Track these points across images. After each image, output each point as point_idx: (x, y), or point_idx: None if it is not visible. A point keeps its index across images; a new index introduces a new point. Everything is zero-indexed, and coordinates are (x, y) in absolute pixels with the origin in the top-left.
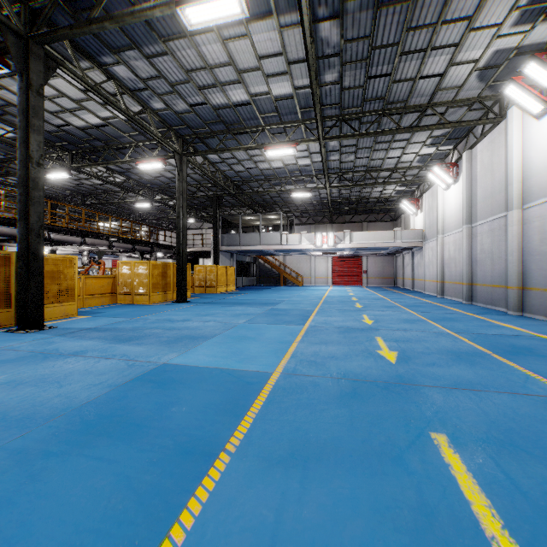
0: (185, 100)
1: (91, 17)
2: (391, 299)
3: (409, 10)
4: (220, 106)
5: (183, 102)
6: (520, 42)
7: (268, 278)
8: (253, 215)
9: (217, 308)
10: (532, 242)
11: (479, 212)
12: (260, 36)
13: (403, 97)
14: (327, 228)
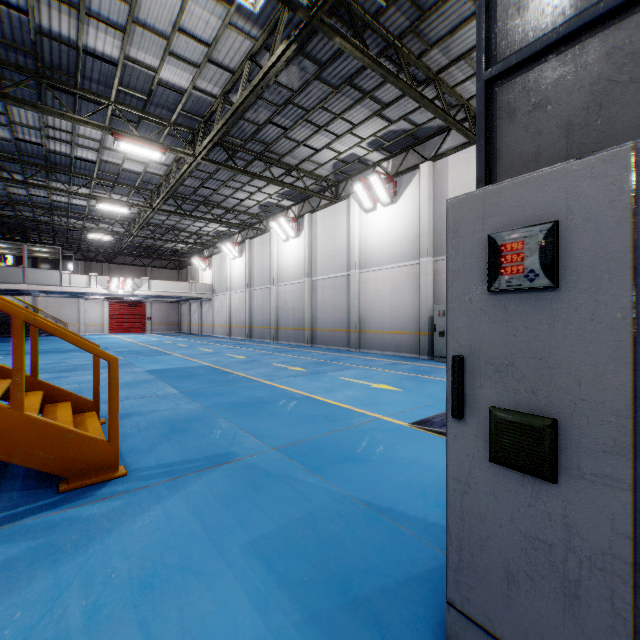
0: (15, 134)
1: (6, 90)
2: (198, 340)
3: (236, 175)
4: (56, 151)
5: (9, 133)
6: (278, 203)
7: (5, 326)
8: (10, 243)
9: (51, 355)
10: (282, 304)
11: (256, 281)
12: None
13: (218, 201)
14: (103, 268)
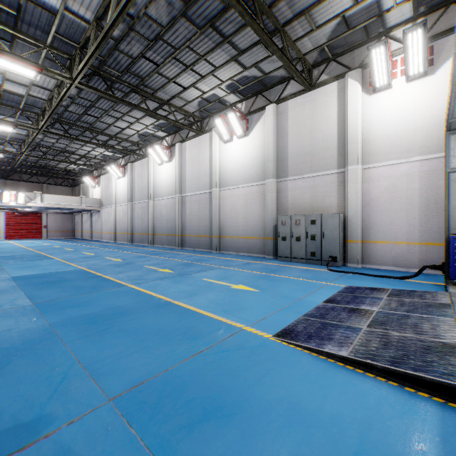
0: None
1: None
2: (86, 245)
3: (115, 105)
4: None
5: None
6: (154, 133)
7: None
8: None
9: None
10: (157, 215)
11: (136, 197)
12: None
13: (102, 128)
14: (0, 183)
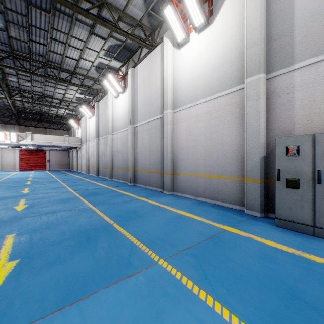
0: None
1: None
2: (58, 177)
3: (50, 18)
4: None
5: None
6: (108, 63)
7: None
8: None
9: None
10: (115, 149)
11: (101, 133)
12: None
13: (58, 62)
14: (15, 128)
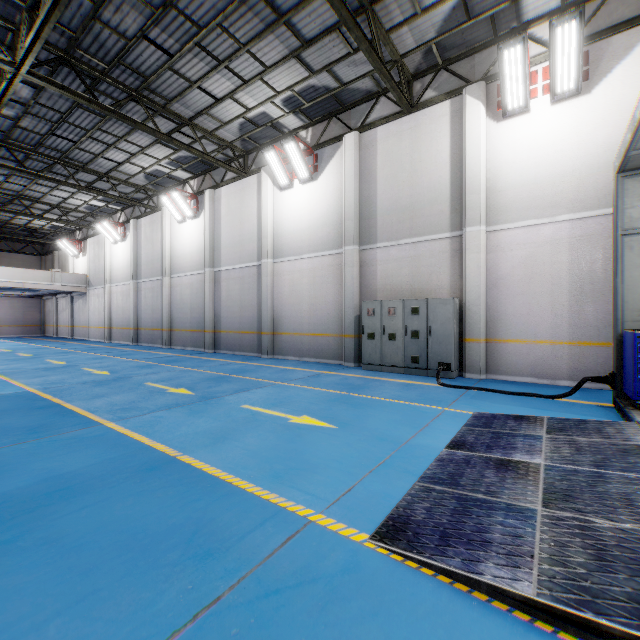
0: None
1: None
2: (59, 347)
3: (103, 121)
4: None
5: None
6: (170, 172)
7: None
8: None
9: None
10: (177, 300)
11: (144, 272)
12: None
13: (84, 160)
14: None
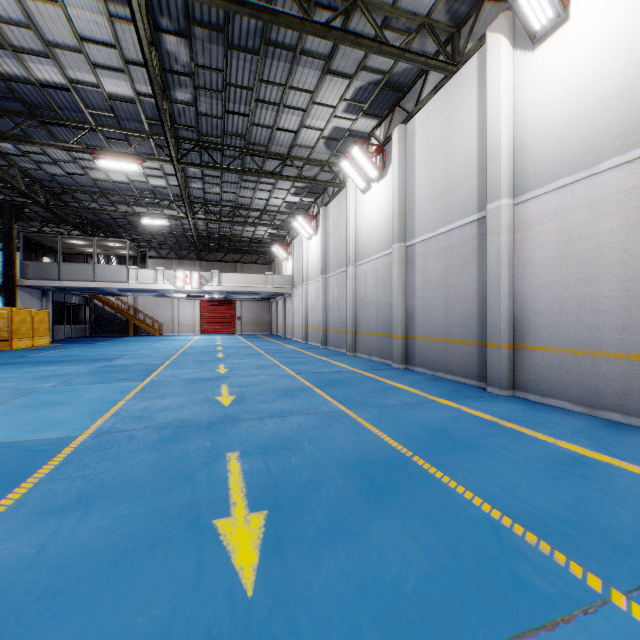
0: None
1: None
2: (259, 347)
3: (259, 63)
4: (14, 77)
5: None
6: (351, 126)
7: (111, 326)
8: (82, 239)
9: (9, 370)
10: (361, 294)
11: (331, 264)
12: (80, 13)
13: (264, 142)
14: (195, 266)
